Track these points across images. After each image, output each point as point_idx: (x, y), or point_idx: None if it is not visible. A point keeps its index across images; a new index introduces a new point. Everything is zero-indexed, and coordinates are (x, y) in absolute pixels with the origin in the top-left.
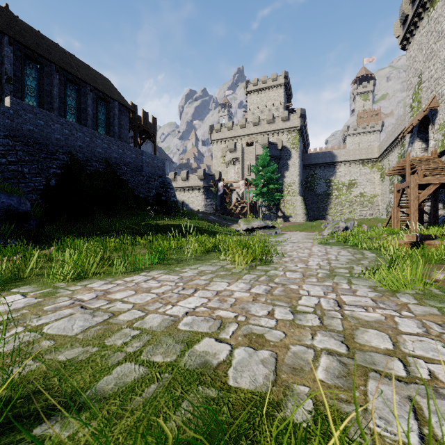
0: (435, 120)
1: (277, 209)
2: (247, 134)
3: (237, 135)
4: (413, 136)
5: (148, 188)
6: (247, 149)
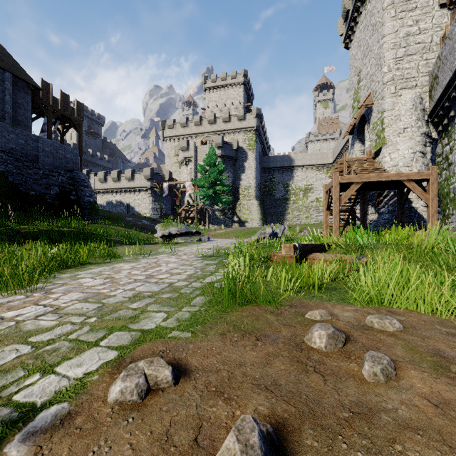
0: (370, 119)
1: (233, 214)
2: (202, 132)
3: (191, 133)
4: (354, 138)
5: (46, 184)
6: (200, 148)
